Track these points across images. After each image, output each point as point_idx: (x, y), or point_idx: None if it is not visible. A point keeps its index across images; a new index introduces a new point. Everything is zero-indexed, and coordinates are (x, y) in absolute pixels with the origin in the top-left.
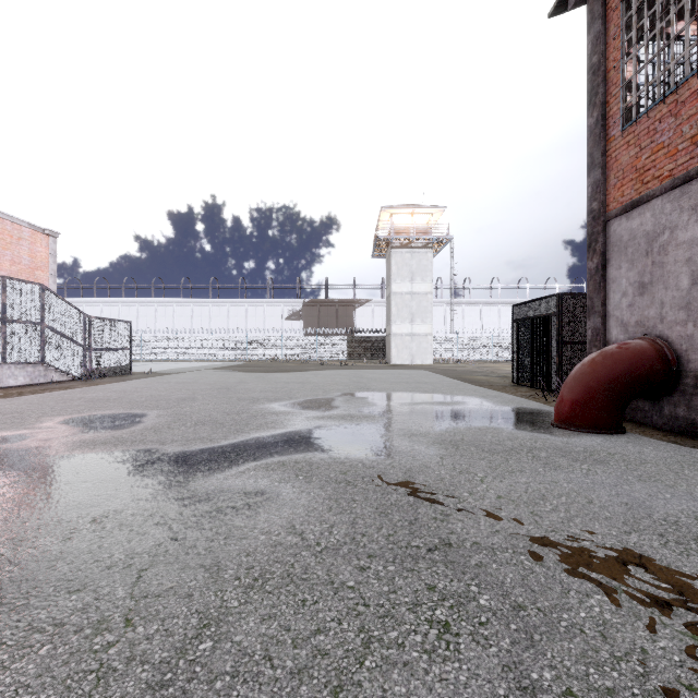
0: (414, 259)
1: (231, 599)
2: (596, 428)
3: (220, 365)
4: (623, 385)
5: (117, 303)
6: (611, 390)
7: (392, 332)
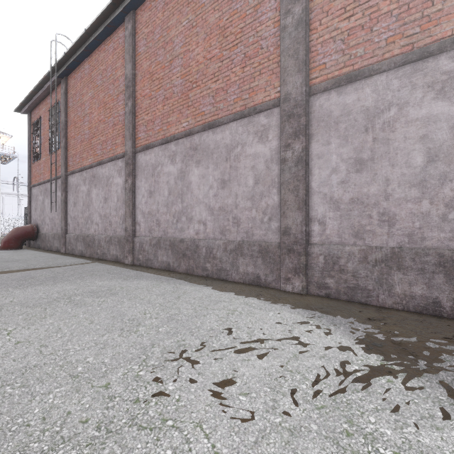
0: None
1: None
2: (10, 248)
3: None
4: (19, 236)
5: None
6: (15, 238)
7: None
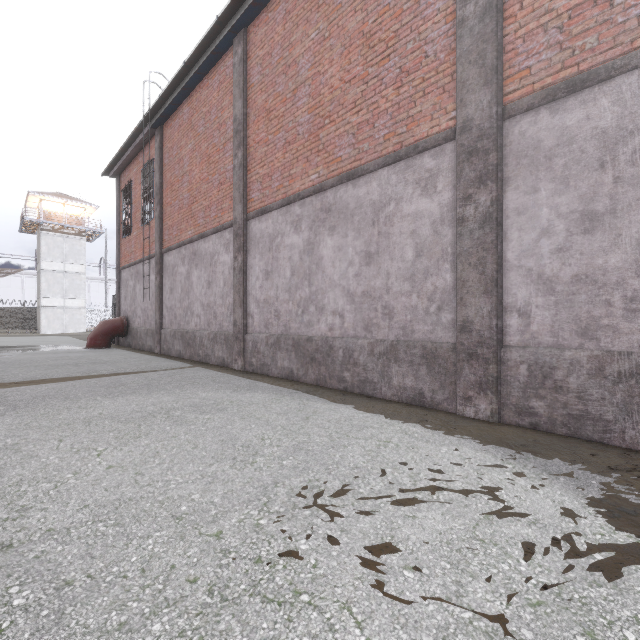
0: (68, 243)
1: None
2: (97, 347)
3: None
4: (107, 332)
5: None
6: (103, 334)
7: (42, 304)
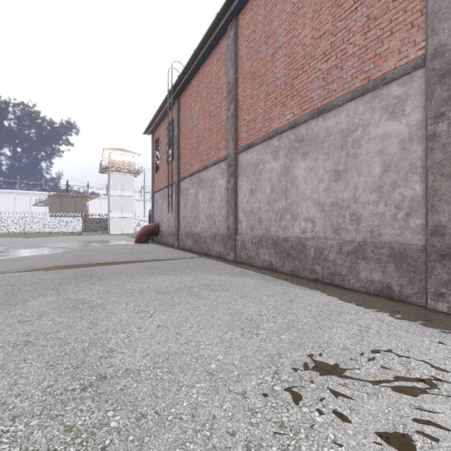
0: (124, 178)
1: (58, 252)
2: (140, 242)
3: None
4: (146, 233)
5: None
6: (144, 234)
7: (110, 216)
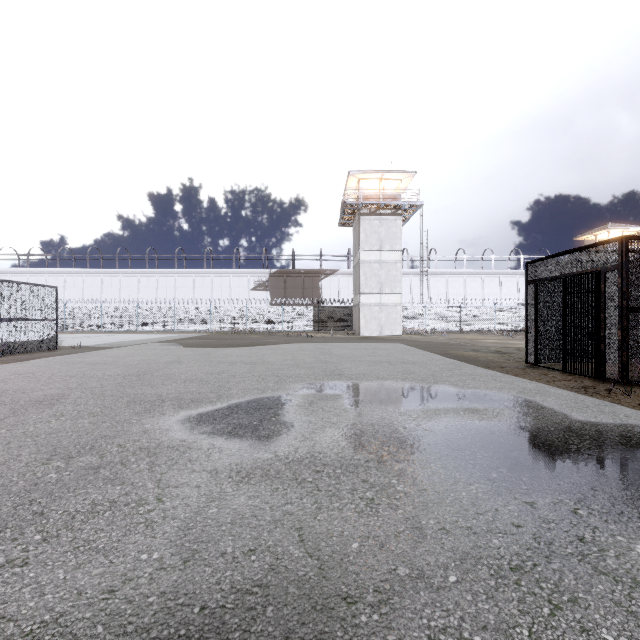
0: (383, 226)
1: None
2: None
3: (177, 337)
4: None
5: (81, 274)
6: None
7: (359, 302)
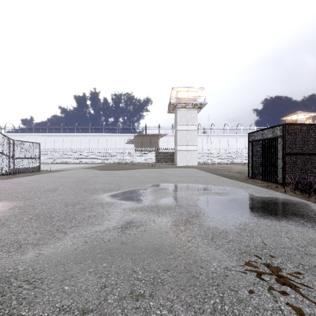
0: (188, 113)
1: None
2: None
3: (91, 166)
4: None
5: (44, 136)
6: None
7: (177, 149)
